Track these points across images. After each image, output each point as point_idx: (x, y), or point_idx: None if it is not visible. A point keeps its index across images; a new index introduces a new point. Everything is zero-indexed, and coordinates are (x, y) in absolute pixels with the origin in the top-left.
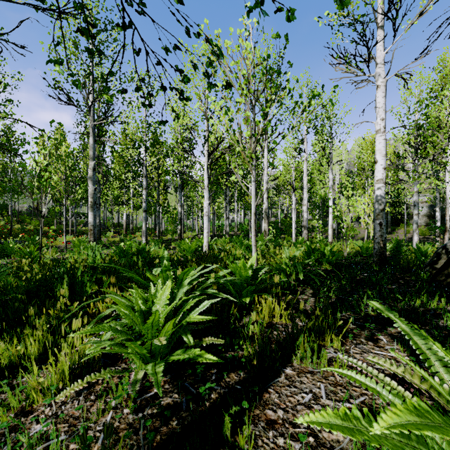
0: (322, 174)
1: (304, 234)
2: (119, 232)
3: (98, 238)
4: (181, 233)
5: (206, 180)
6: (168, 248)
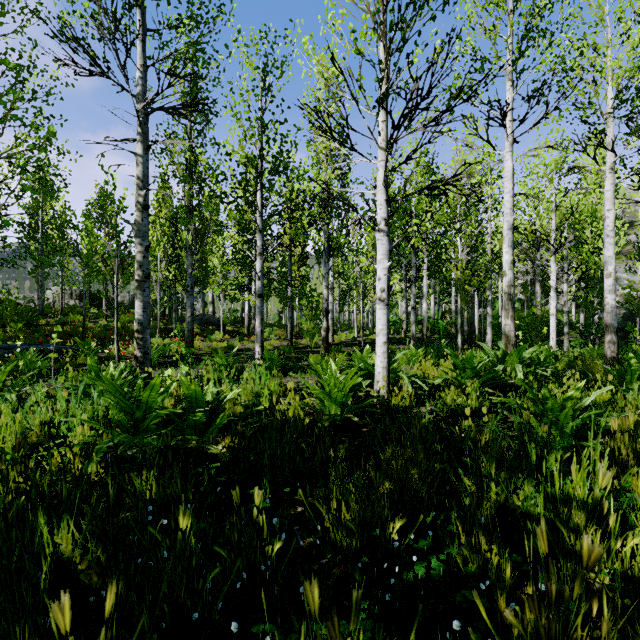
0: (601, 222)
1: (605, 343)
2: (238, 331)
3: (188, 343)
4: (327, 337)
5: (381, 207)
6: (300, 368)
